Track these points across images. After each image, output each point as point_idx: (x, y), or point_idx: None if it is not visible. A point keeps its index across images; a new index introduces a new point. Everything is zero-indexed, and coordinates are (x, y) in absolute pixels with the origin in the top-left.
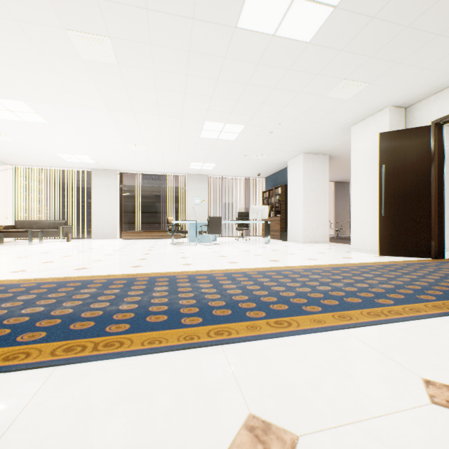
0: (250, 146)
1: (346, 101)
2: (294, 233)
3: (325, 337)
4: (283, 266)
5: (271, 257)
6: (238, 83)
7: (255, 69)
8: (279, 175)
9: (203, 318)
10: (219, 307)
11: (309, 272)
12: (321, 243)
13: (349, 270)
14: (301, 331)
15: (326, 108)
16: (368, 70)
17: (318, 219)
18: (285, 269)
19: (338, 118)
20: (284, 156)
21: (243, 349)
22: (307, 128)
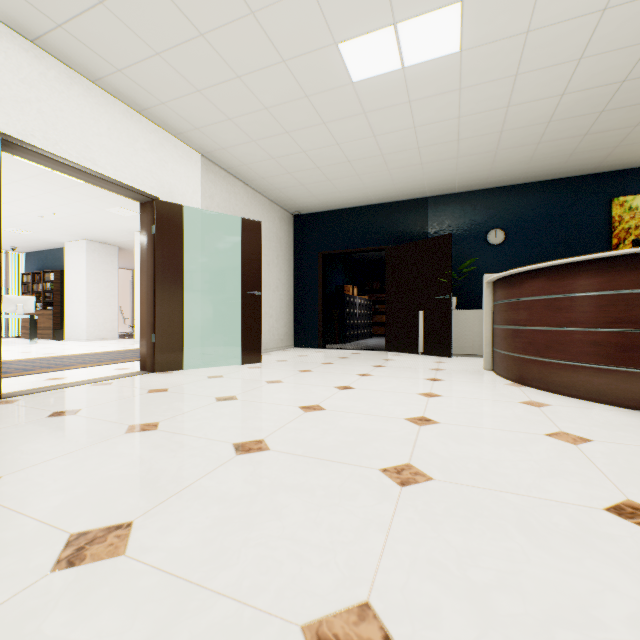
0: (6, 219)
1: (126, 217)
2: (75, 330)
3: (85, 368)
4: (61, 355)
5: (46, 352)
6: (4, 178)
7: (29, 178)
8: (52, 255)
9: (5, 373)
10: (13, 370)
11: (85, 355)
12: (110, 340)
13: (119, 352)
14: (72, 368)
15: (108, 216)
16: (137, 208)
17: (106, 314)
18: (63, 356)
19: (121, 225)
20: (60, 238)
21: (40, 374)
22: (90, 223)
